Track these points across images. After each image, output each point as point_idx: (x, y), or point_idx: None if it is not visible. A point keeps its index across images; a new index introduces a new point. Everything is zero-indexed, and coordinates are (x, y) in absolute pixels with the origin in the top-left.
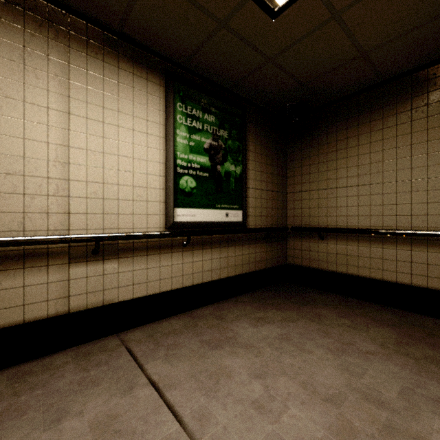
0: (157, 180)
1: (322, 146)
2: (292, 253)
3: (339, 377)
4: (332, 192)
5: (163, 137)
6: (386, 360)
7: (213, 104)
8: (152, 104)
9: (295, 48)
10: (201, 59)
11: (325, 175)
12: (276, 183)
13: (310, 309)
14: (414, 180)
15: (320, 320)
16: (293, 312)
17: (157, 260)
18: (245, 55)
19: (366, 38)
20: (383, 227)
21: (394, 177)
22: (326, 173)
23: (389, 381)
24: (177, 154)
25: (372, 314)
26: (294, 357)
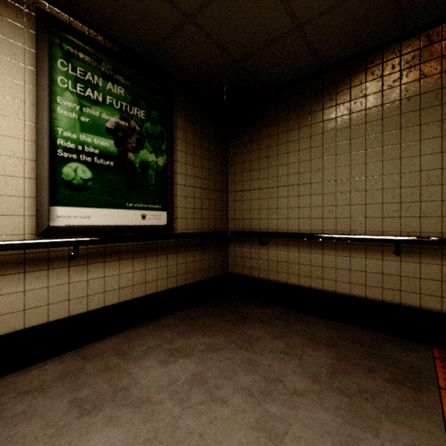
0: (20, 165)
1: (263, 139)
2: (233, 260)
3: (252, 445)
4: (273, 192)
5: (32, 104)
6: (316, 403)
7: (121, 71)
8: (8, 52)
9: (217, 4)
10: (93, 2)
11: (266, 173)
12: (214, 180)
13: (244, 329)
14: (353, 179)
15: (251, 345)
16: (223, 336)
17: (20, 282)
18: (154, 5)
19: (299, 2)
20: (323, 231)
21: (334, 175)
22: (267, 170)
23: (315, 442)
24: (58, 130)
25: (310, 331)
26: (199, 415)
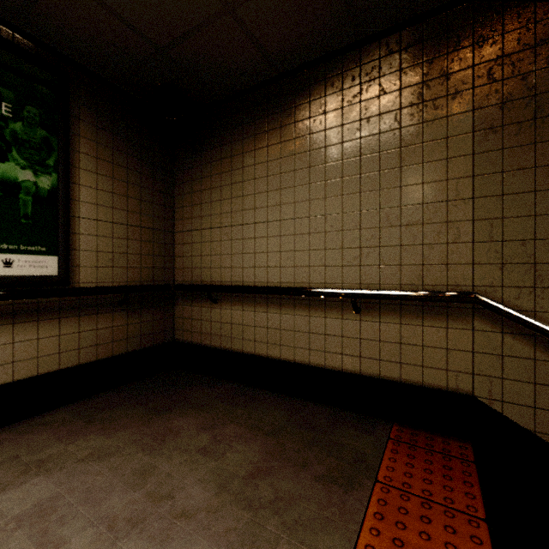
0: None
1: (215, 162)
2: (181, 324)
3: None
4: (226, 233)
5: None
6: (203, 527)
7: None
8: None
9: None
10: None
11: (219, 207)
12: (151, 215)
13: (166, 419)
14: (313, 217)
15: (161, 444)
16: (128, 432)
17: None
18: None
19: None
20: (281, 283)
21: (293, 212)
22: (220, 204)
23: None
24: None
25: (256, 415)
26: None
